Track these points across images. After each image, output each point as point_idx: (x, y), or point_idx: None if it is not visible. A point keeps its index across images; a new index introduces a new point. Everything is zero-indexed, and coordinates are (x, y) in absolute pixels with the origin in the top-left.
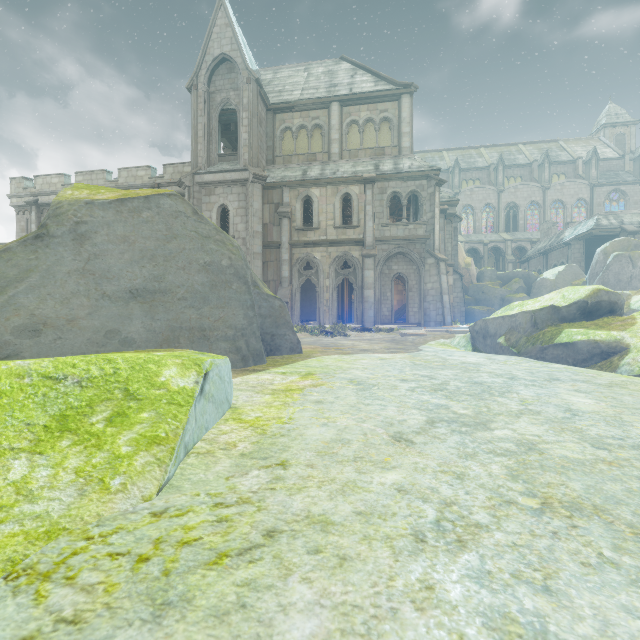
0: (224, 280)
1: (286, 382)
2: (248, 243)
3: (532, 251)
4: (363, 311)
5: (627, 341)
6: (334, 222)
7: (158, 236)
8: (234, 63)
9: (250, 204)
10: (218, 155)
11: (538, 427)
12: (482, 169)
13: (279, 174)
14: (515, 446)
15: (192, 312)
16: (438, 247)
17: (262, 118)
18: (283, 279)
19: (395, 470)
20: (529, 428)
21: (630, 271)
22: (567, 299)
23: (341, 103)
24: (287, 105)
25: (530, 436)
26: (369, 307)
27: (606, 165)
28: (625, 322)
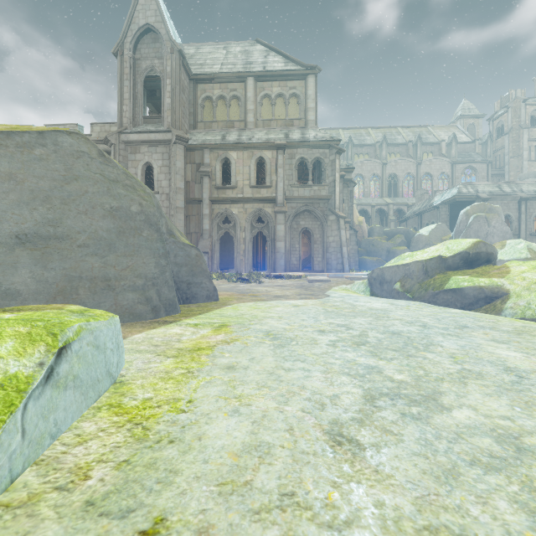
0: (133, 227)
1: (196, 337)
2: (171, 198)
3: (409, 213)
4: (275, 260)
5: (507, 287)
6: (250, 182)
7: (54, 176)
8: (158, 34)
9: (173, 163)
10: (143, 117)
11: (498, 401)
12: (370, 146)
13: (200, 137)
14: (496, 444)
15: (95, 260)
16: (338, 206)
17: (185, 86)
18: (204, 231)
19: (352, 533)
20: (489, 403)
21: (486, 229)
22: (451, 250)
23: (256, 78)
24: (208, 76)
25: (500, 420)
26: (280, 257)
27: (462, 147)
28: (501, 270)
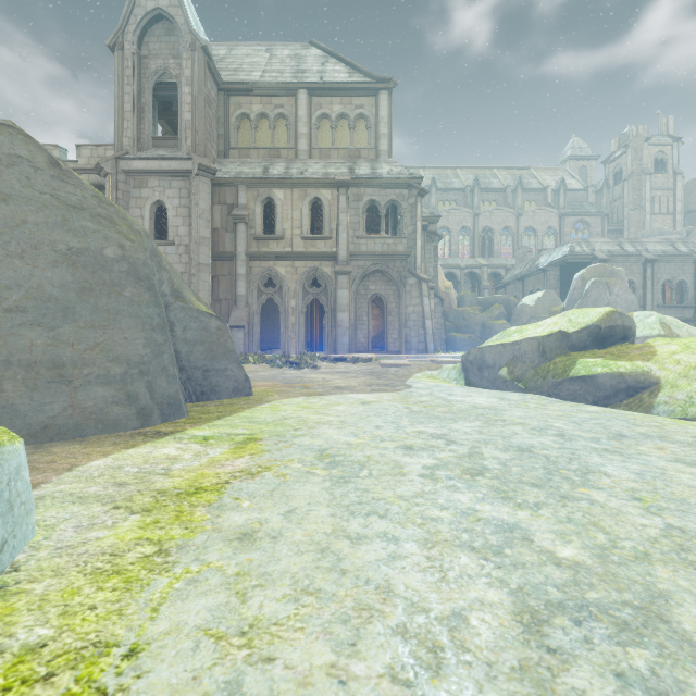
0: (108, 281)
1: (198, 465)
2: (192, 251)
3: (508, 277)
4: (336, 337)
5: (656, 374)
6: (301, 231)
7: None
8: (174, 22)
9: (195, 202)
10: (153, 138)
11: None
12: (458, 190)
13: (234, 169)
14: None
15: (36, 334)
16: (420, 266)
17: (212, 98)
18: (238, 298)
19: None
20: None
21: (607, 298)
22: (576, 323)
23: (310, 92)
24: (244, 86)
25: None
26: (343, 333)
27: (572, 196)
28: (643, 350)
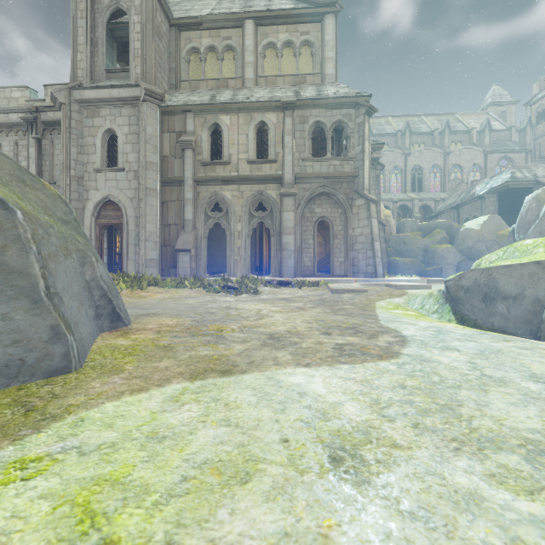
0: None
1: None
2: (140, 176)
3: (441, 207)
4: (281, 260)
5: None
6: (247, 155)
7: None
8: None
9: (142, 128)
10: (106, 70)
11: None
12: (390, 135)
13: (182, 98)
14: None
15: None
16: (368, 187)
17: (162, 31)
18: (186, 222)
19: None
20: None
21: None
22: None
23: (256, 21)
24: (193, 20)
25: None
26: (288, 256)
27: (496, 135)
28: None
